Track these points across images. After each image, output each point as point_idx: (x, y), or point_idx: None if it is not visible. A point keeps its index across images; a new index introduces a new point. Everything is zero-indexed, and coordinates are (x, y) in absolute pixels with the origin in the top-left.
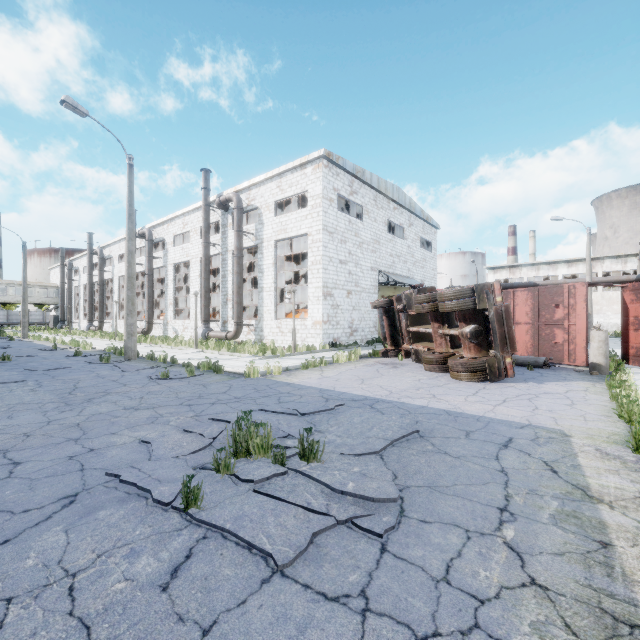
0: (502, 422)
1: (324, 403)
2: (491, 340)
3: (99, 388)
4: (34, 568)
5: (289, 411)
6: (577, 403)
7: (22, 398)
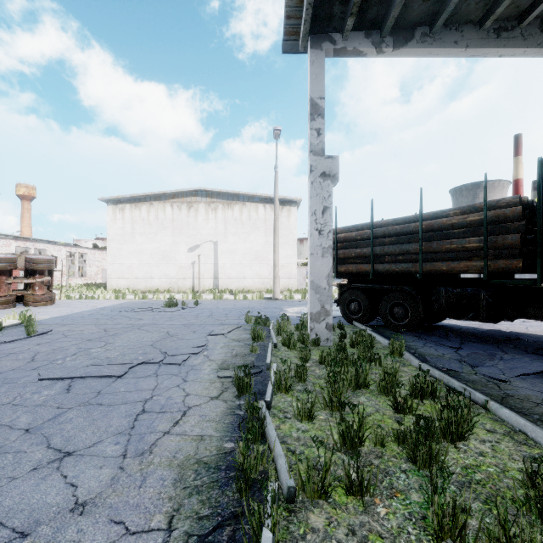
0: (127, 302)
1: (117, 308)
2: (50, 284)
3: (90, 335)
4: (214, 307)
5: (132, 309)
6: (98, 301)
7: (137, 336)
